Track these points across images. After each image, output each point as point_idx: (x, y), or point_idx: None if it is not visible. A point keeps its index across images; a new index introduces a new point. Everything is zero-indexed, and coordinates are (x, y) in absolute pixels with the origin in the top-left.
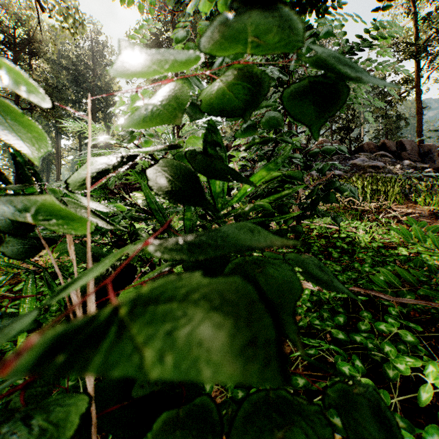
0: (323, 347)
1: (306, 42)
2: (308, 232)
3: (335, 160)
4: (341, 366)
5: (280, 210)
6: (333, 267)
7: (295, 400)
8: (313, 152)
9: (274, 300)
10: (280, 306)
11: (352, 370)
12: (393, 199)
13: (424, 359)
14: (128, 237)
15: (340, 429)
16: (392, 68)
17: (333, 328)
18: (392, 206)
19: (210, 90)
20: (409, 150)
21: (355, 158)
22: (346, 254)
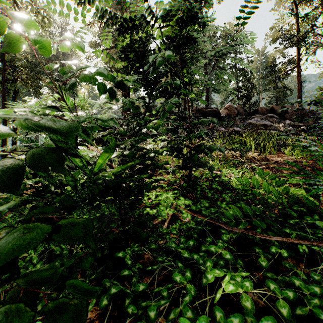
0: (166, 263)
1: (157, 60)
2: (201, 176)
3: (237, 120)
4: (175, 276)
5: (142, 172)
6: (204, 204)
7: (25, 309)
8: (194, 123)
9: (4, 256)
10: (1, 261)
11: (182, 279)
12: (268, 151)
13: (239, 270)
14: (43, 189)
15: (151, 319)
16: (280, 53)
17: (185, 249)
18: (268, 155)
19: (20, 122)
20: (290, 113)
21: (251, 118)
22: (223, 192)
